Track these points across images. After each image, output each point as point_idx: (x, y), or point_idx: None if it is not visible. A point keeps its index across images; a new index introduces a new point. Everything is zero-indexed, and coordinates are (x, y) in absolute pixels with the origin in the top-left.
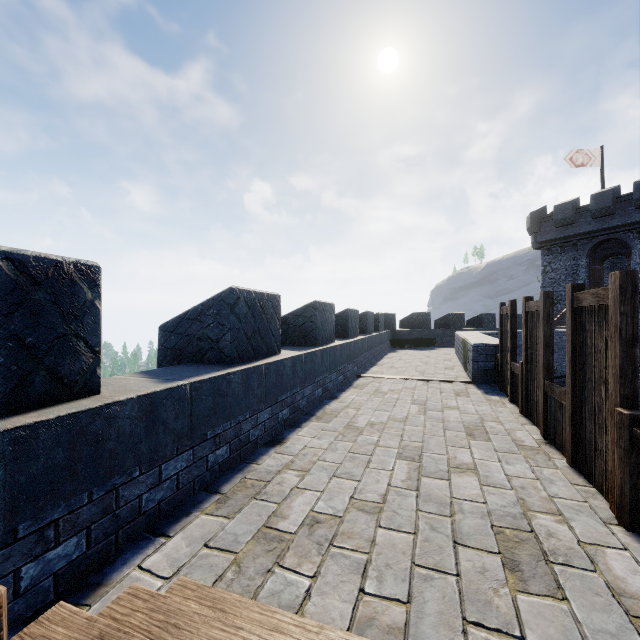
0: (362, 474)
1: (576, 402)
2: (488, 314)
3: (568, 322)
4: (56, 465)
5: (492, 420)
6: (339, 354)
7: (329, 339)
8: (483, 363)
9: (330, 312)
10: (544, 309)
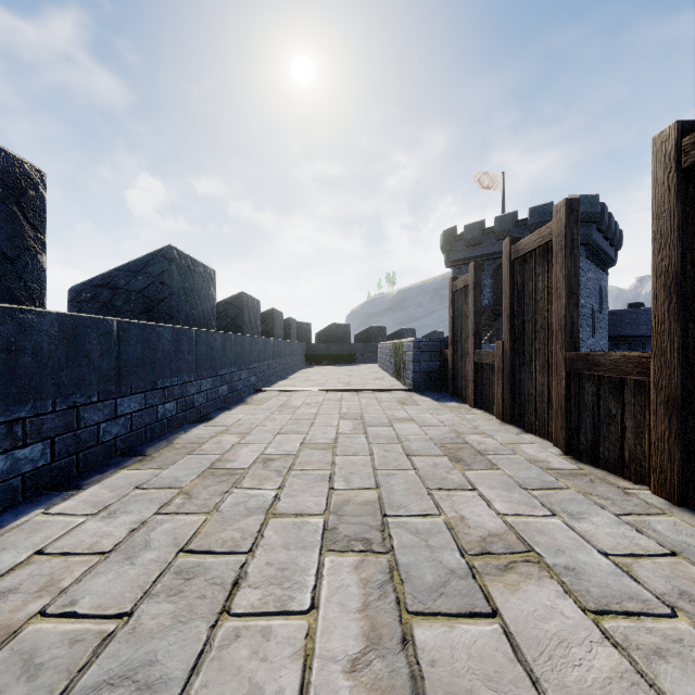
0: (199, 654)
1: (685, 368)
2: (408, 329)
3: (664, 207)
4: None
5: (469, 432)
6: (220, 348)
7: (203, 324)
8: (426, 363)
9: (206, 280)
10: (566, 230)
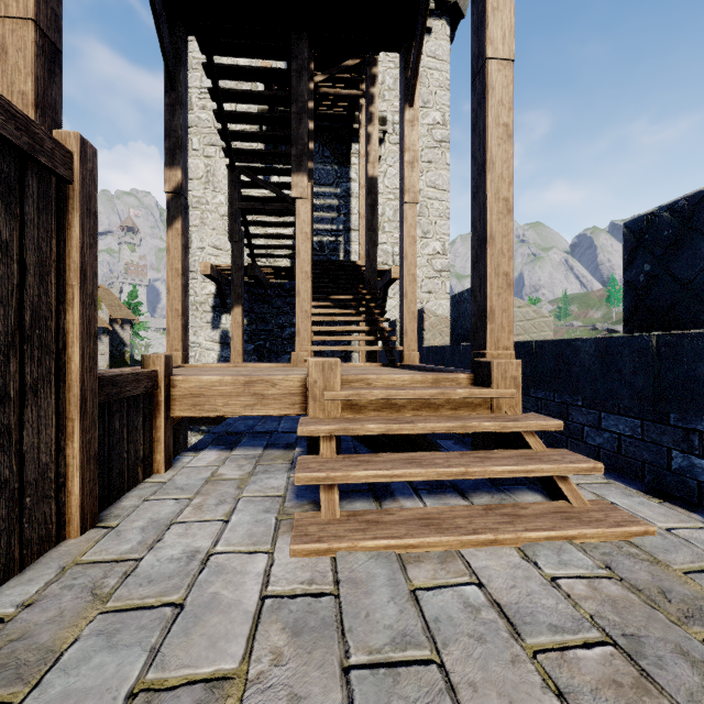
0: None
1: None
2: None
3: None
4: (698, 378)
5: None
6: None
7: None
8: None
9: None
10: None
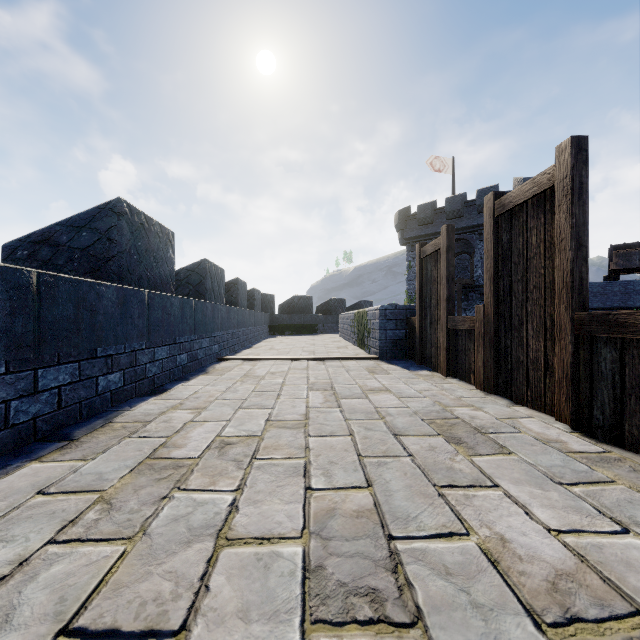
0: None
1: None
2: (366, 301)
3: None
4: None
5: (453, 404)
6: (178, 314)
7: (160, 288)
8: (392, 331)
9: (163, 241)
10: (573, 172)
